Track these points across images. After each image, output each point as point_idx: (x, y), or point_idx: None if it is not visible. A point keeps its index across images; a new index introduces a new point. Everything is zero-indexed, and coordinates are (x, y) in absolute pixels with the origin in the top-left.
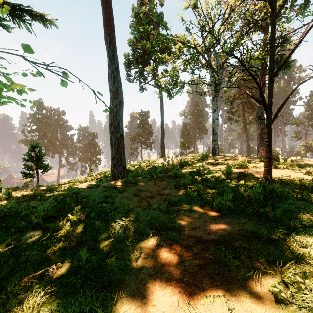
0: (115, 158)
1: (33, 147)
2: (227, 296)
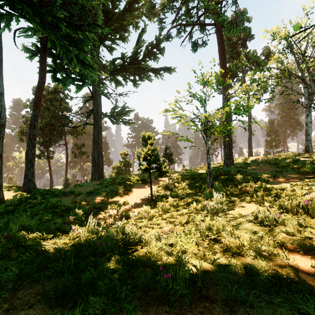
0: (227, 154)
1: (166, 149)
2: (301, 182)
